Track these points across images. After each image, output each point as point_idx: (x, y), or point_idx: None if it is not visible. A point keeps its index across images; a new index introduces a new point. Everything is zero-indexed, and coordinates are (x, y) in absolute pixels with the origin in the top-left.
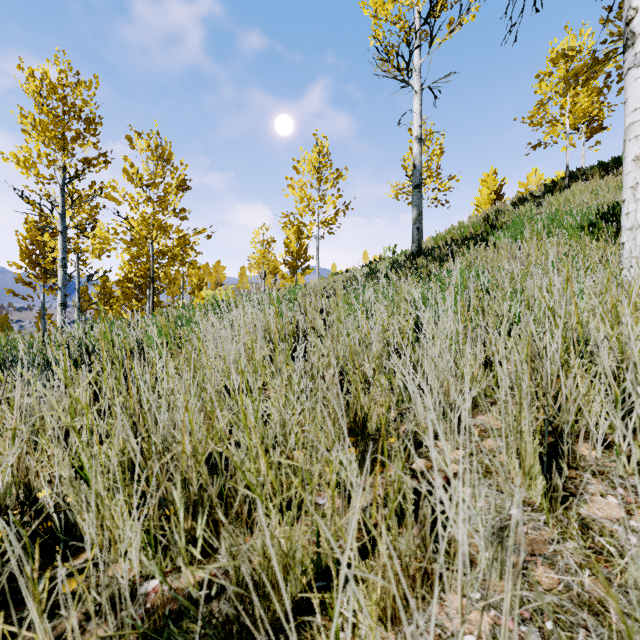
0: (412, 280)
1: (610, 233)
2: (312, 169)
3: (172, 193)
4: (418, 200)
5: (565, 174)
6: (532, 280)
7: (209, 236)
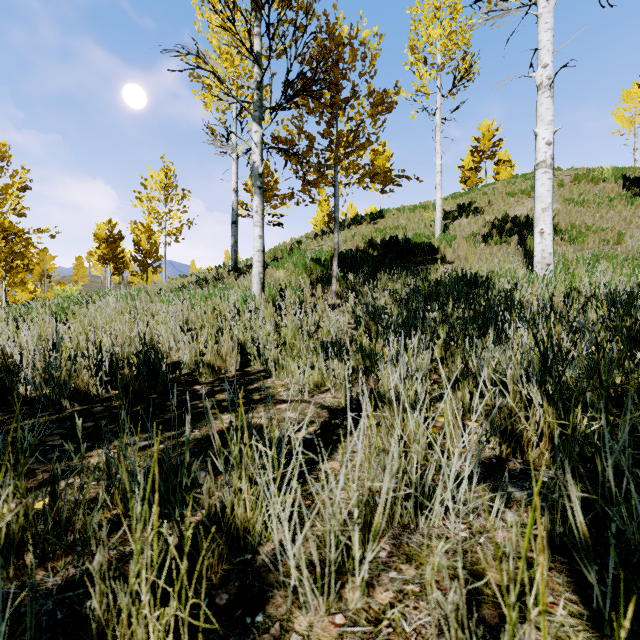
0: (194, 288)
1: (318, 267)
2: (159, 187)
3: (13, 195)
4: (235, 232)
5: (345, 219)
6: (216, 291)
7: (53, 236)
